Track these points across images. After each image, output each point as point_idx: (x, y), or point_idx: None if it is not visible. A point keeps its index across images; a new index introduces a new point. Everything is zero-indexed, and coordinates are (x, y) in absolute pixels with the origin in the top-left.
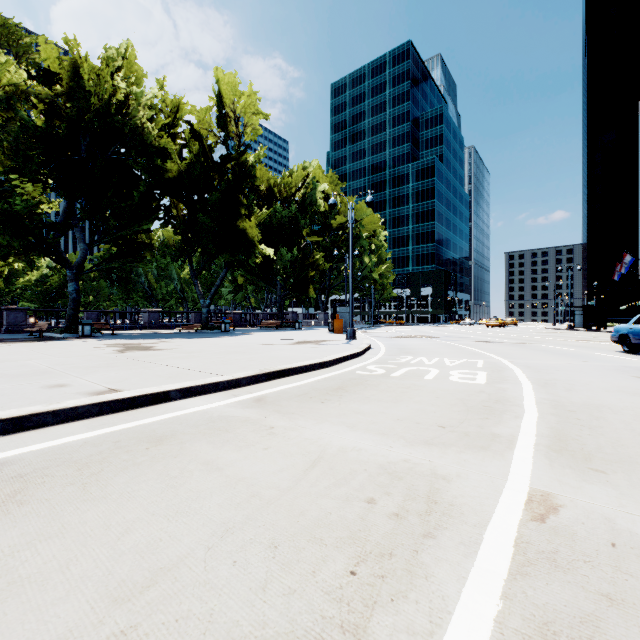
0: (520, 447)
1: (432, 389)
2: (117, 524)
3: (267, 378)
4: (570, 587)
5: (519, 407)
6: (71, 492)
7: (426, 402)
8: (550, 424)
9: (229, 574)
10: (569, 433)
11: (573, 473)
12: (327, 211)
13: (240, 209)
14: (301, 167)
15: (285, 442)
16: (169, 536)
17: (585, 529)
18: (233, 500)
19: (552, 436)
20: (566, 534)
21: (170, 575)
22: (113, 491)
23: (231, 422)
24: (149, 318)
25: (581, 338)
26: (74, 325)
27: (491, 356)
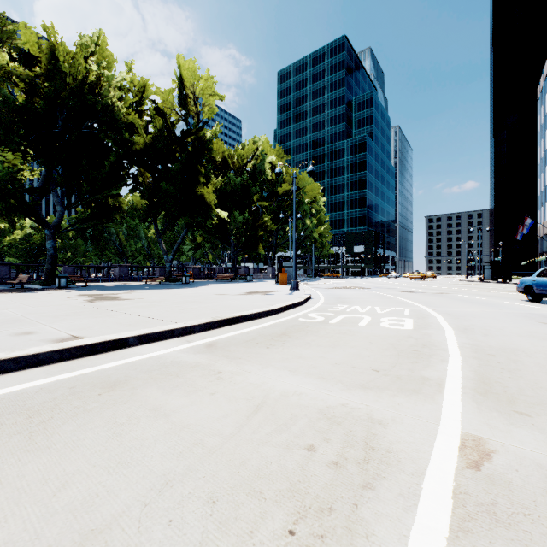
0: (448, 390)
1: (366, 335)
2: (56, 478)
3: (219, 325)
4: (514, 546)
5: (444, 351)
6: (16, 442)
7: (361, 347)
8: (473, 367)
9: (163, 536)
10: (491, 376)
11: (500, 416)
12: (274, 180)
13: (198, 177)
14: (252, 141)
15: (231, 387)
16: (106, 491)
17: (520, 477)
18: (176, 449)
19: (476, 379)
20: (502, 483)
21: (101, 538)
22: (58, 440)
23: (182, 367)
24: (119, 272)
25: (490, 289)
26: (52, 278)
27: (416, 304)
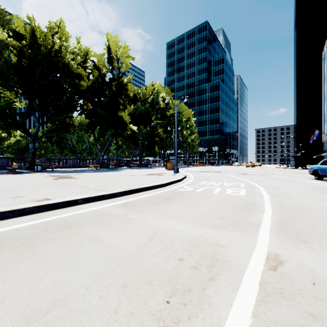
0: (262, 229)
1: (217, 198)
2: (37, 274)
3: (131, 192)
4: (290, 309)
5: (262, 207)
6: (14, 255)
7: (213, 205)
8: (278, 216)
9: (97, 303)
10: (288, 221)
11: (291, 243)
12: (164, 107)
13: (119, 106)
14: (151, 84)
15: (137, 226)
16: (65, 281)
17: (298, 274)
18: (104, 259)
19: (279, 223)
20: (288, 277)
21: (62, 304)
22: (38, 255)
23: (109, 216)
24: (72, 162)
25: (293, 172)
26: (32, 165)
27: (248, 181)
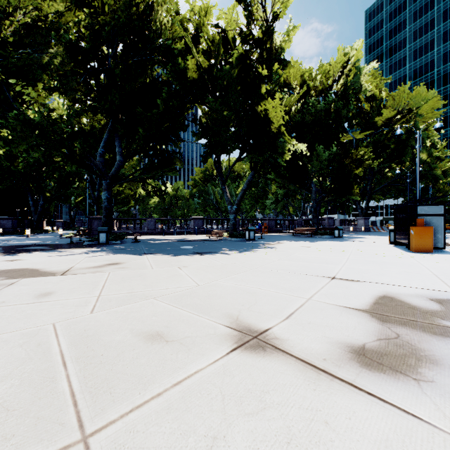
0: None
1: None
2: None
3: None
4: None
5: None
6: None
7: None
8: None
9: None
10: None
11: None
12: (368, 112)
13: (259, 86)
14: (341, 50)
15: None
16: None
17: None
18: None
19: None
20: None
21: None
22: None
23: None
24: (194, 224)
25: None
26: None
27: None
